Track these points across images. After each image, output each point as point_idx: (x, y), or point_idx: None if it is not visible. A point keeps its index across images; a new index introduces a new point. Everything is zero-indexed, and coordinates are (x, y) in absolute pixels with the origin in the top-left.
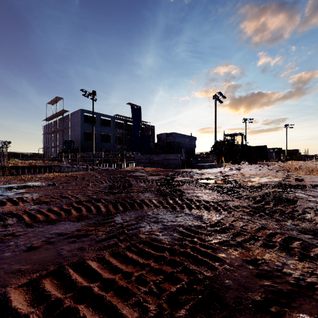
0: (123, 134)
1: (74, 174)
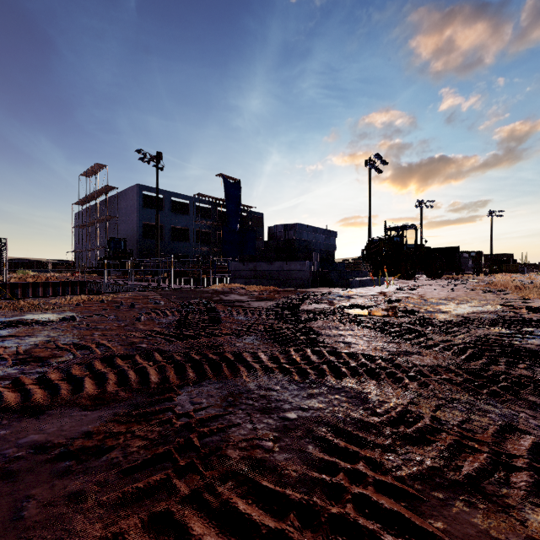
0: (210, 227)
1: (118, 298)
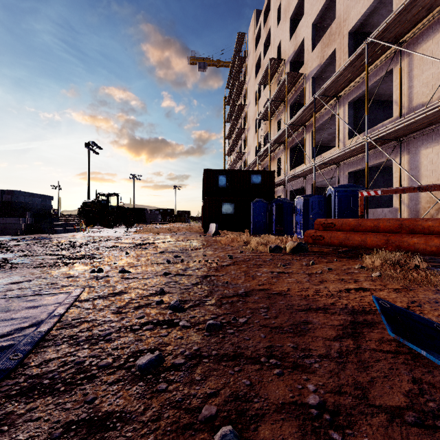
0: None
1: None
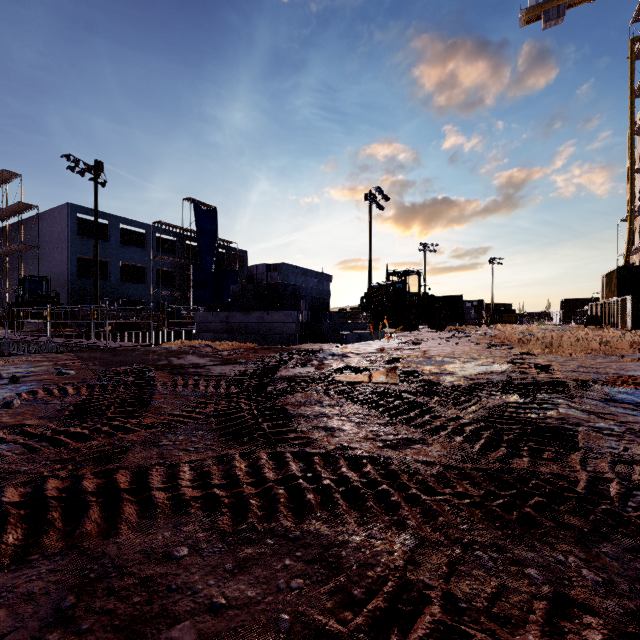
0: (176, 266)
1: (4, 365)
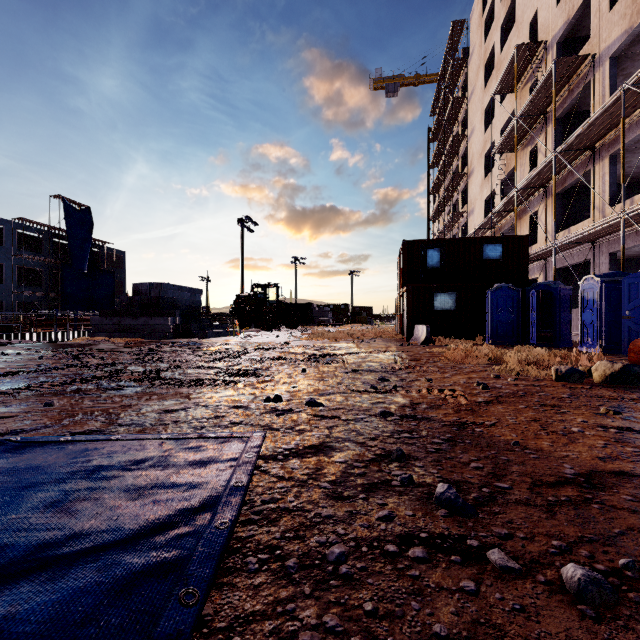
0: (41, 265)
1: None
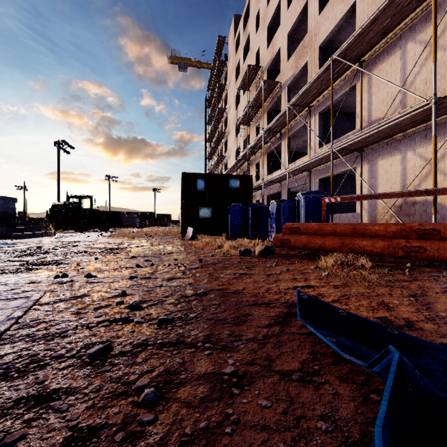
0: None
1: None
